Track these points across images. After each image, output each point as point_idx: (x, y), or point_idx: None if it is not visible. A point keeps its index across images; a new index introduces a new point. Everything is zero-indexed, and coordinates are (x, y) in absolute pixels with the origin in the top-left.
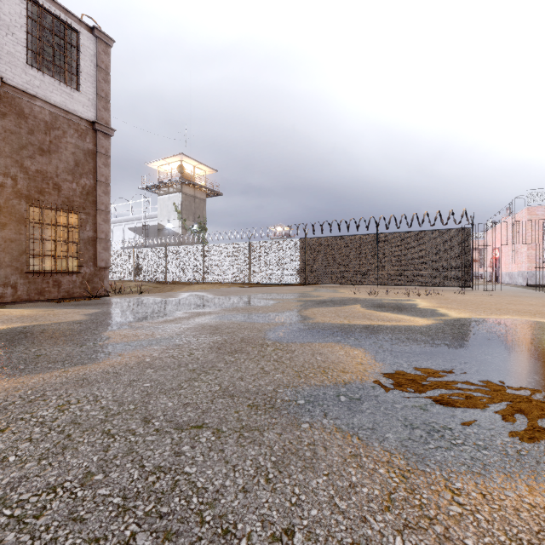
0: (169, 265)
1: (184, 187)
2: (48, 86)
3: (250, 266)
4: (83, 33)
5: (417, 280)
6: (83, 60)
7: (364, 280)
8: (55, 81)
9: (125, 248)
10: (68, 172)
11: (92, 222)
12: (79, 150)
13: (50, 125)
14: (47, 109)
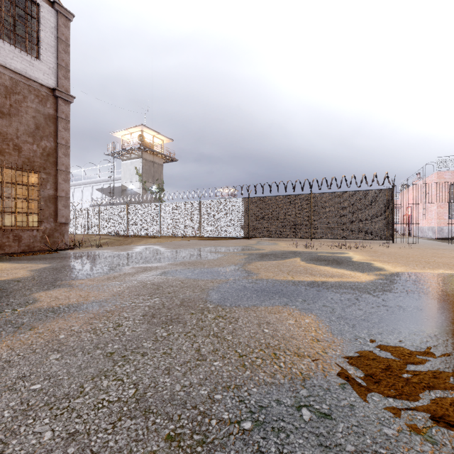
0: (129, 221)
1: (144, 154)
2: (8, 53)
3: (201, 221)
4: (43, 6)
5: (346, 234)
6: (43, 31)
7: (299, 234)
8: (16, 49)
9: (93, 206)
10: (29, 134)
11: (52, 181)
12: (40, 114)
13: (10, 90)
14: (7, 74)
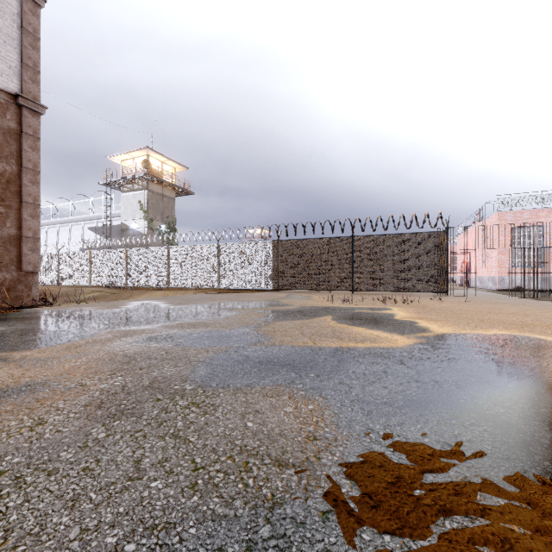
0: (129, 268)
1: (150, 184)
2: None
3: (219, 270)
4: None
5: (393, 285)
6: (1, 17)
7: (339, 285)
8: None
9: (84, 249)
10: None
11: (14, 217)
12: None
13: None
14: None
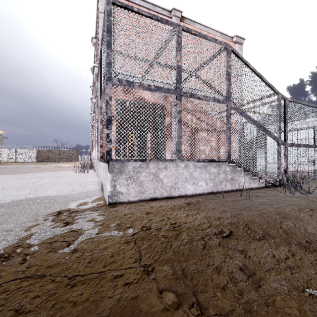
0: None
1: None
2: None
3: (16, 156)
4: None
5: (69, 160)
6: None
7: (56, 160)
8: None
9: None
10: None
11: None
12: None
13: None
14: None
